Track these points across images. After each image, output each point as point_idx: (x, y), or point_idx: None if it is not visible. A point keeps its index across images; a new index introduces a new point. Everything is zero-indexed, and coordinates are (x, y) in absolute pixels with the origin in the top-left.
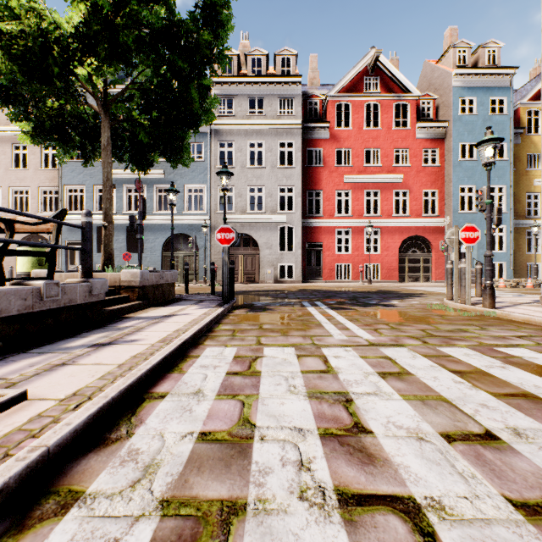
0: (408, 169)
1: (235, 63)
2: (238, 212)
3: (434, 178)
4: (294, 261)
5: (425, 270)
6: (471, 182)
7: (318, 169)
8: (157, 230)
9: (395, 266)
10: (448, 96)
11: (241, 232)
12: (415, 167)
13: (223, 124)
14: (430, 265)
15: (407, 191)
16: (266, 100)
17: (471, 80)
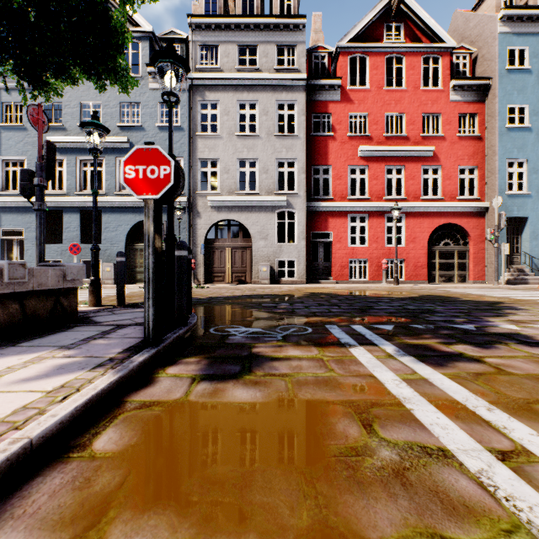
0: (440, 140)
1: (221, 3)
2: (224, 192)
3: (473, 151)
4: (296, 255)
5: (461, 267)
6: (521, 155)
7: (326, 139)
8: (120, 216)
9: (423, 262)
10: (491, 46)
11: (228, 218)
12: (448, 137)
13: (204, 79)
14: (467, 261)
15: (439, 168)
16: (260, 48)
17: (522, 25)
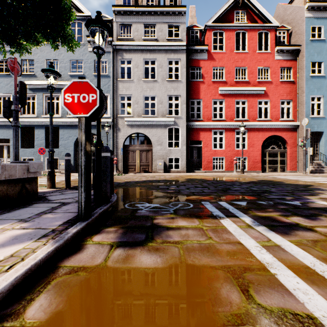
0: (269, 83)
1: None
2: (135, 115)
3: (289, 90)
4: (180, 155)
5: (282, 162)
6: (319, 93)
7: (198, 83)
8: (70, 130)
9: (258, 159)
10: (301, 25)
11: (138, 132)
12: (274, 81)
13: (123, 45)
14: (285, 158)
15: (268, 101)
16: (157, 26)
17: (319, 12)
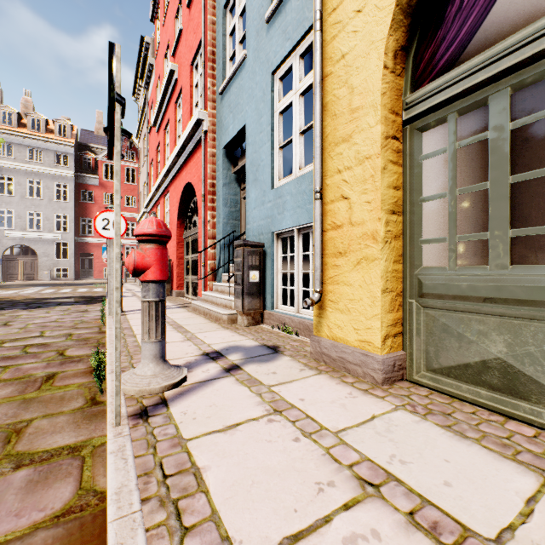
0: None
1: (16, 118)
2: (18, 229)
3: None
4: (69, 265)
5: None
6: None
7: (90, 205)
8: None
9: None
10: None
11: (21, 244)
12: None
13: (3, 163)
14: None
15: None
16: (44, 152)
17: None
